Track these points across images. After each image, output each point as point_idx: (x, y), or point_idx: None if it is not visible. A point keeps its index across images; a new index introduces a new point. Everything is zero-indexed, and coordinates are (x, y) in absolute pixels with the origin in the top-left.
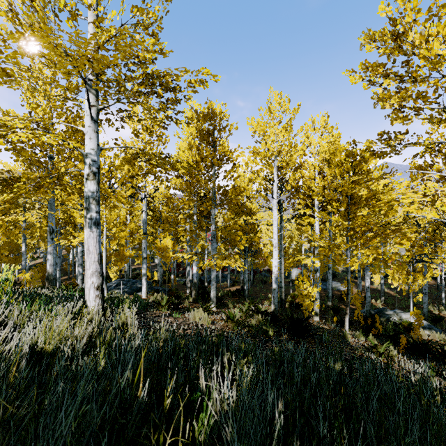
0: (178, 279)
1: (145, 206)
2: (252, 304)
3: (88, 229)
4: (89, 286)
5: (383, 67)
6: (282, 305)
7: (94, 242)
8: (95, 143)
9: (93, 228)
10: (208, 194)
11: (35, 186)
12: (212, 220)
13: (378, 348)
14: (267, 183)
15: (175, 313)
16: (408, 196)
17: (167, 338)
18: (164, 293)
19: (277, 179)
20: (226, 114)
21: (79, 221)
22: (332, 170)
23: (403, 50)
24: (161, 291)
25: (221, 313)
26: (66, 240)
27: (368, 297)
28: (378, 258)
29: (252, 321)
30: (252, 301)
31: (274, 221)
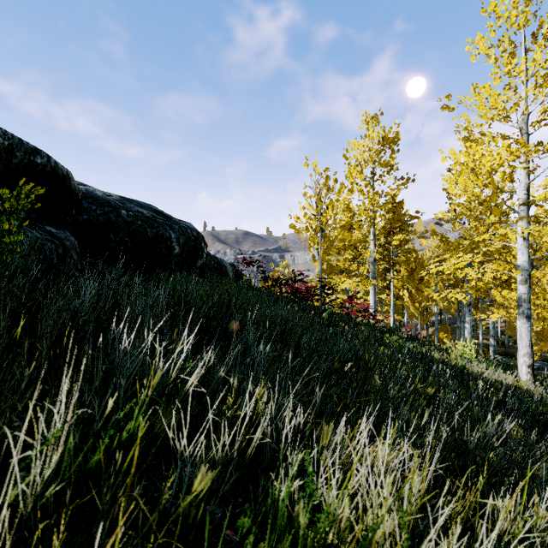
0: None
1: None
2: None
3: (520, 321)
4: (521, 363)
5: None
6: None
7: (525, 331)
8: (526, 256)
9: (524, 320)
10: None
11: (476, 285)
12: None
13: None
14: None
15: None
16: None
17: None
18: None
19: None
20: None
21: (498, 299)
22: None
23: None
24: None
25: None
26: (485, 315)
27: None
28: None
29: None
30: None
31: None
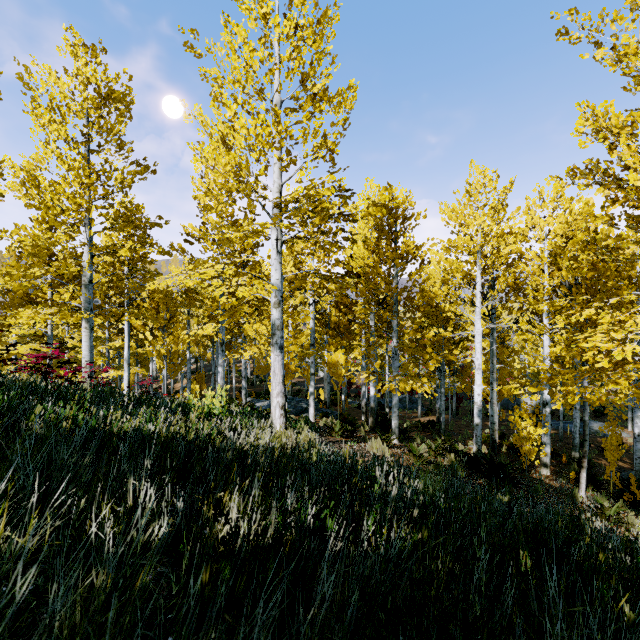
0: (350, 401)
1: (313, 313)
2: (448, 441)
3: (274, 353)
4: (275, 405)
5: (594, 176)
6: (494, 448)
7: (279, 365)
8: (279, 273)
9: (278, 352)
10: (388, 302)
11: (229, 312)
12: (393, 333)
13: (606, 510)
14: (467, 286)
15: (350, 441)
16: (593, 339)
17: (349, 454)
18: (334, 418)
19: (480, 280)
20: (411, 202)
21: (251, 334)
22: (569, 262)
23: (618, 156)
24: (330, 415)
25: (404, 448)
26: (238, 354)
27: (638, 451)
28: (625, 394)
29: (439, 459)
30: (448, 438)
31: (476, 336)
